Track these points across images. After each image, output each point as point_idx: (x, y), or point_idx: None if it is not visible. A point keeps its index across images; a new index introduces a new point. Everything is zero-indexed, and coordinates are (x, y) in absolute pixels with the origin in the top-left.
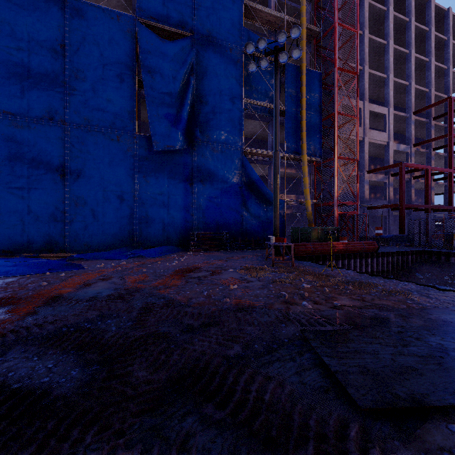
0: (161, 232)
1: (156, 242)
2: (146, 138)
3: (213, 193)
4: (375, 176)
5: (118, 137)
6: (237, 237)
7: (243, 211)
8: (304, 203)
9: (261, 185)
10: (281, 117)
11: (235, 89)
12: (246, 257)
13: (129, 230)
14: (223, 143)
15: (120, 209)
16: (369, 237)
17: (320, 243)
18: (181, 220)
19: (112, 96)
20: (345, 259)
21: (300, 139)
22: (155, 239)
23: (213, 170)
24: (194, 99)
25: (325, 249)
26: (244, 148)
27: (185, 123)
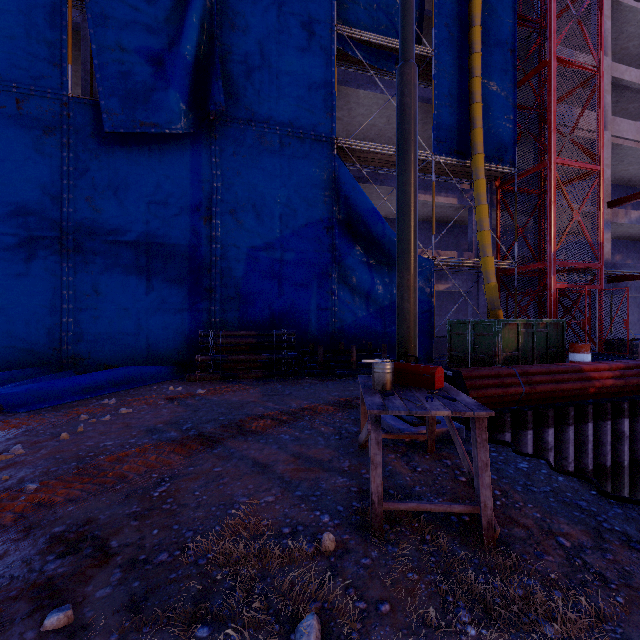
0: (132, 330)
1: (118, 354)
2: (92, 106)
3: (262, 239)
4: (623, 214)
5: (19, 102)
6: (319, 341)
7: (335, 283)
8: (475, 269)
9: (377, 223)
10: (423, 83)
11: (316, 3)
12: (306, 417)
13: (47, 327)
14: (287, 126)
15: (25, 276)
16: (631, 342)
17: (545, 368)
18: (183, 302)
19: (3, 1)
20: (624, 416)
21: (467, 123)
22: (116, 349)
23: (262, 188)
24: (213, 16)
25: (562, 389)
26: (338, 138)
27: (190, 70)
